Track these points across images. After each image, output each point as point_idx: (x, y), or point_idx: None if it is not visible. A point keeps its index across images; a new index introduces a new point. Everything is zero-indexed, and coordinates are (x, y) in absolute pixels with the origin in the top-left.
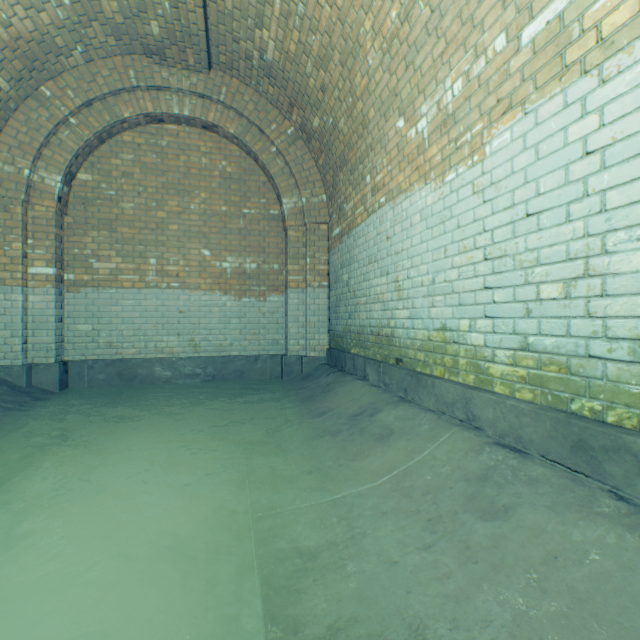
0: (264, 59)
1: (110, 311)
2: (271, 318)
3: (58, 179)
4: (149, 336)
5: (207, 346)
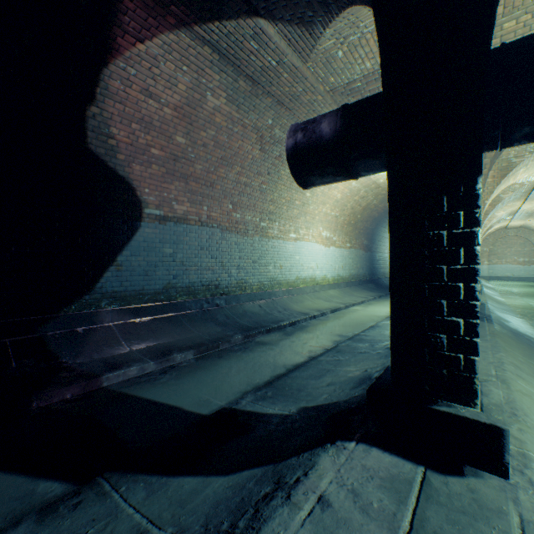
0: (529, 229)
1: (494, 268)
2: (531, 270)
3: (487, 249)
4: (502, 273)
5: (515, 275)
